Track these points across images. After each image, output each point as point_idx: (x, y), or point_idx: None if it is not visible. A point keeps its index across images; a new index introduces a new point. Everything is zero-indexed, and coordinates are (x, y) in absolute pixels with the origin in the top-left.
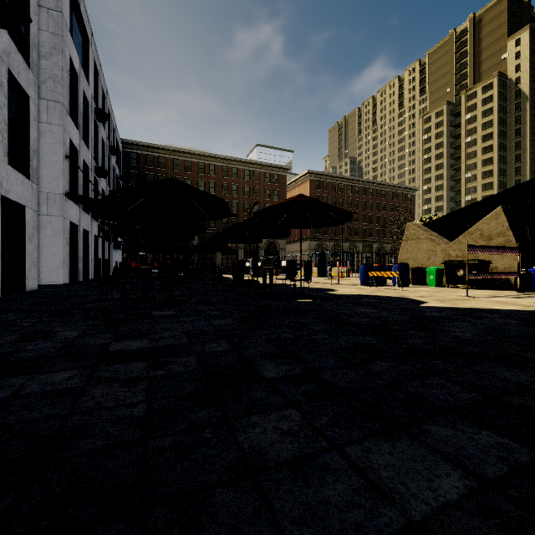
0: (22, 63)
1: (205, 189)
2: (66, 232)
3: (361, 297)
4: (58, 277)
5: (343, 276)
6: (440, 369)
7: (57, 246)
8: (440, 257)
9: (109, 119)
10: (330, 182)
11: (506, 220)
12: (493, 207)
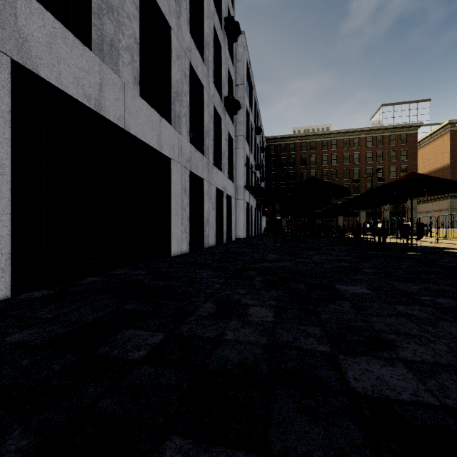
0: (231, 124)
1: (327, 162)
2: (245, 208)
3: None
4: (242, 234)
5: None
6: None
7: (241, 216)
8: None
9: None
10: None
11: None
12: None
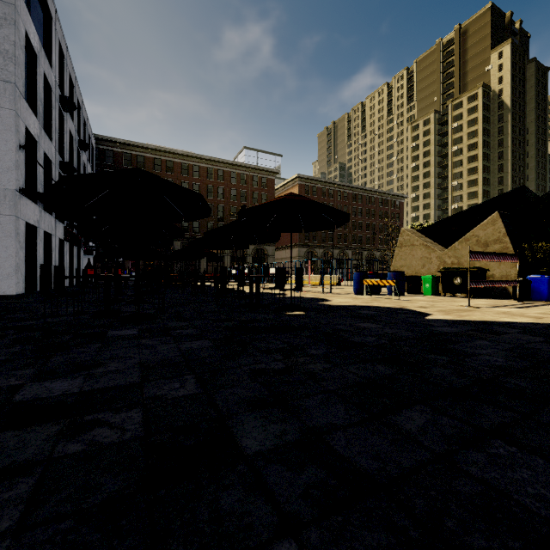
0: None
1: None
2: (20, 234)
3: (358, 308)
4: (10, 287)
5: (336, 284)
6: (497, 422)
7: (8, 250)
8: (435, 265)
9: (78, 111)
10: (320, 187)
11: (503, 226)
12: (484, 214)
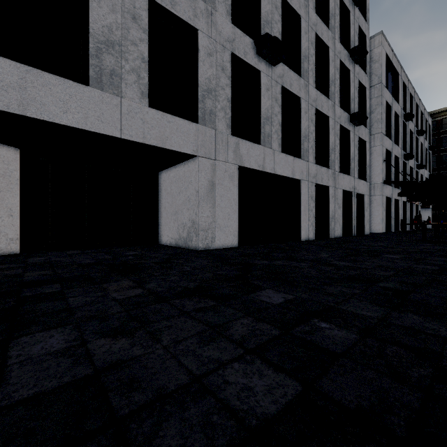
0: (363, 128)
1: None
2: (383, 203)
3: None
4: (379, 229)
5: None
6: None
7: (378, 211)
8: None
9: (416, 110)
10: None
11: None
12: None
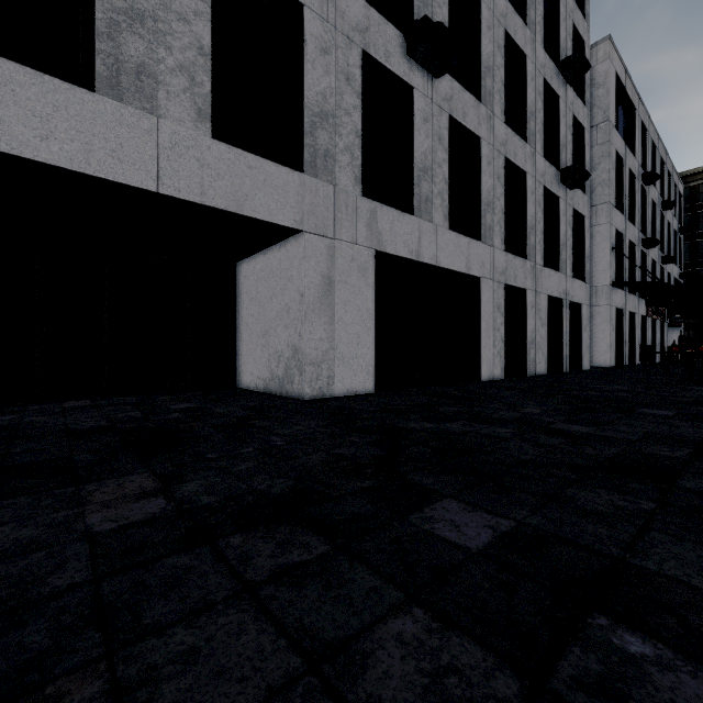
0: (579, 195)
1: None
2: (612, 319)
3: None
4: (605, 361)
5: None
6: None
7: (604, 332)
8: None
9: (661, 169)
10: None
11: None
12: None
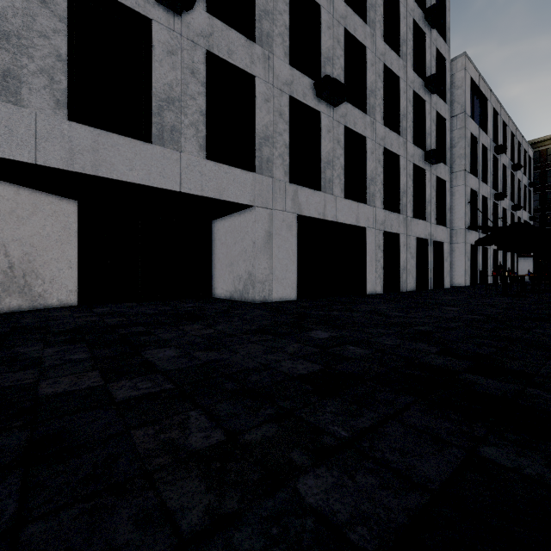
0: (442, 166)
1: None
2: (467, 252)
3: None
4: (462, 282)
5: None
6: None
7: (461, 262)
8: None
9: (512, 140)
10: None
11: None
12: None
